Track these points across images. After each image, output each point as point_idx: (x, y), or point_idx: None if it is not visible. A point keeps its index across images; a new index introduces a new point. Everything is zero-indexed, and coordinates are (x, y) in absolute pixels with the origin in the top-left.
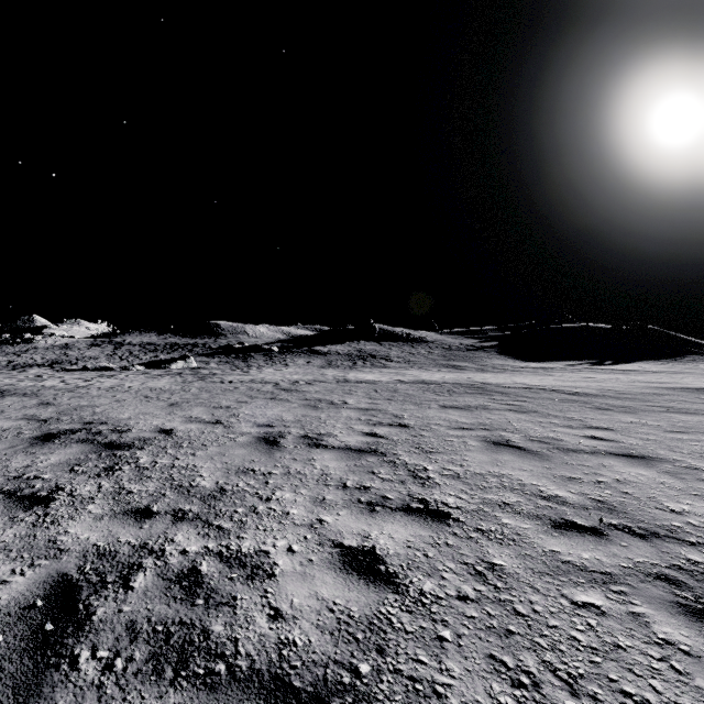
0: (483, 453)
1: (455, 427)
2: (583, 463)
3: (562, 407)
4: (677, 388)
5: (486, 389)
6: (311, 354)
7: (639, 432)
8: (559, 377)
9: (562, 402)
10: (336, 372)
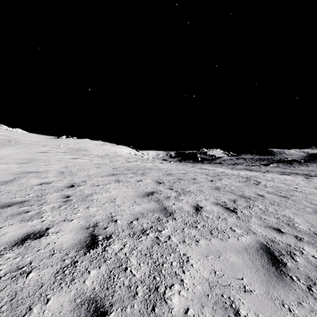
0: None
1: None
2: None
3: None
4: None
5: None
6: None
7: None
8: None
9: None
10: None
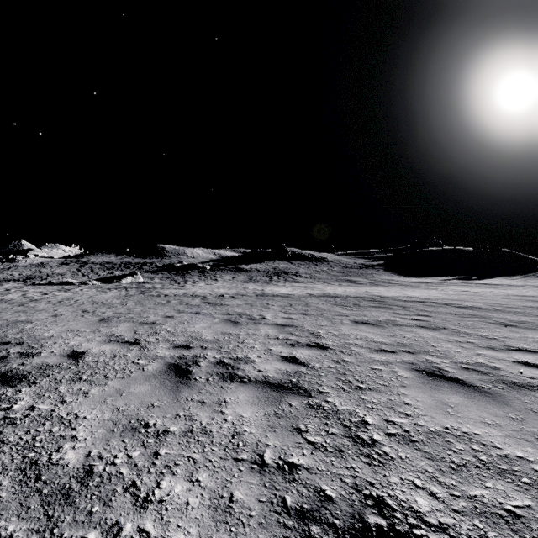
0: (422, 391)
1: (376, 349)
2: None
3: (467, 323)
4: None
5: (387, 303)
6: (236, 271)
7: None
8: (442, 291)
9: (462, 316)
10: (255, 286)
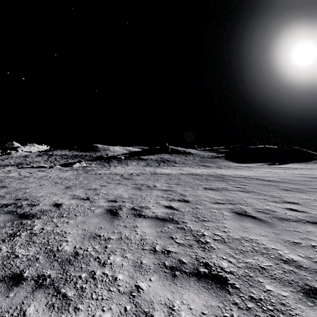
0: (234, 221)
1: (214, 202)
2: (295, 229)
3: (266, 189)
4: (316, 177)
5: (224, 178)
6: (139, 160)
7: (315, 206)
8: (257, 171)
9: (264, 185)
10: (150, 168)
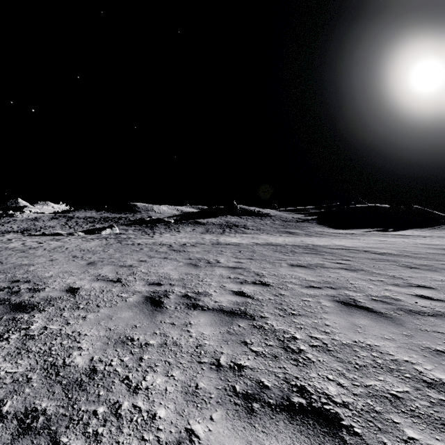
0: (340, 316)
1: (306, 285)
2: (436, 329)
3: (380, 266)
4: None
5: (317, 250)
6: (195, 224)
7: None
8: (363, 240)
9: (377, 261)
10: (211, 236)
